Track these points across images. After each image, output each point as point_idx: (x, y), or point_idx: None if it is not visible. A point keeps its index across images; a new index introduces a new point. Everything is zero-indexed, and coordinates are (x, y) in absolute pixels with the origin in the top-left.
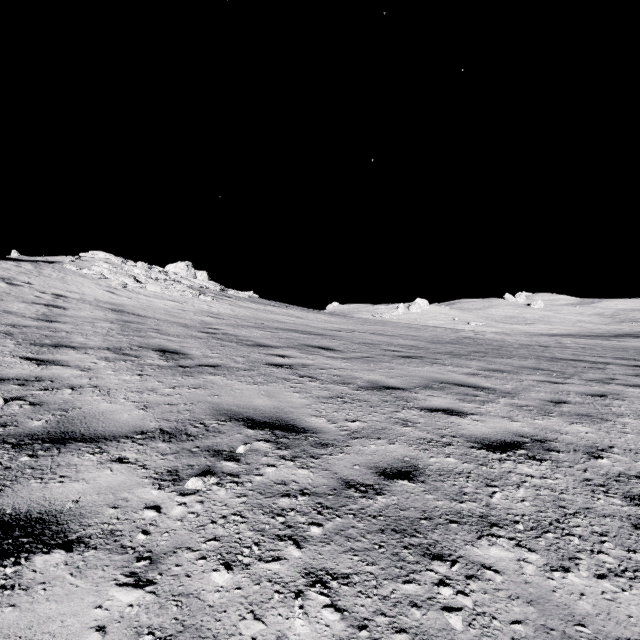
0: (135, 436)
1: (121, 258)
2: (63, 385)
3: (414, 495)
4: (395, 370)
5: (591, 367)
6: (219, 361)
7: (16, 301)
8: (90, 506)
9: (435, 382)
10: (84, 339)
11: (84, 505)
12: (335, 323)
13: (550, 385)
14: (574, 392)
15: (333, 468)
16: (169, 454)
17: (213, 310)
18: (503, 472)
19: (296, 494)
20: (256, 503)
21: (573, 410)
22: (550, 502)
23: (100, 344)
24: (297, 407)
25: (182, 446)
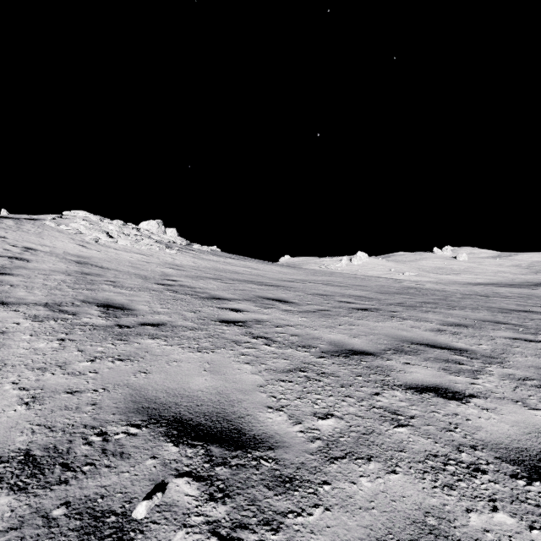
0: None
1: (99, 216)
2: None
3: None
4: (356, 326)
5: None
6: (166, 318)
7: None
8: None
9: (404, 342)
10: (25, 293)
11: None
12: (288, 274)
13: (527, 344)
14: None
15: None
16: None
17: (176, 262)
18: None
19: None
20: None
21: None
22: None
23: (40, 299)
24: (247, 391)
25: (39, 502)
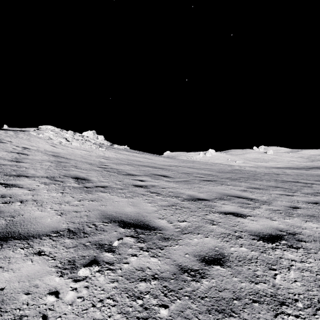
0: (52, 234)
1: (60, 129)
2: (16, 200)
3: (226, 278)
4: (202, 188)
5: (304, 186)
6: (107, 184)
7: (2, 151)
8: (11, 293)
9: (224, 195)
10: (34, 172)
11: (7, 292)
12: (168, 162)
13: (286, 197)
14: (301, 201)
15: (172, 256)
16: (71, 247)
17: (106, 155)
18: (277, 258)
19: (150, 279)
20: (123, 287)
21: (304, 212)
22: (312, 282)
23: (43, 174)
24: (150, 212)
25: (80, 241)
